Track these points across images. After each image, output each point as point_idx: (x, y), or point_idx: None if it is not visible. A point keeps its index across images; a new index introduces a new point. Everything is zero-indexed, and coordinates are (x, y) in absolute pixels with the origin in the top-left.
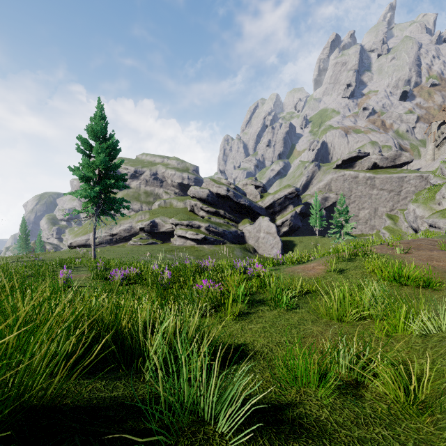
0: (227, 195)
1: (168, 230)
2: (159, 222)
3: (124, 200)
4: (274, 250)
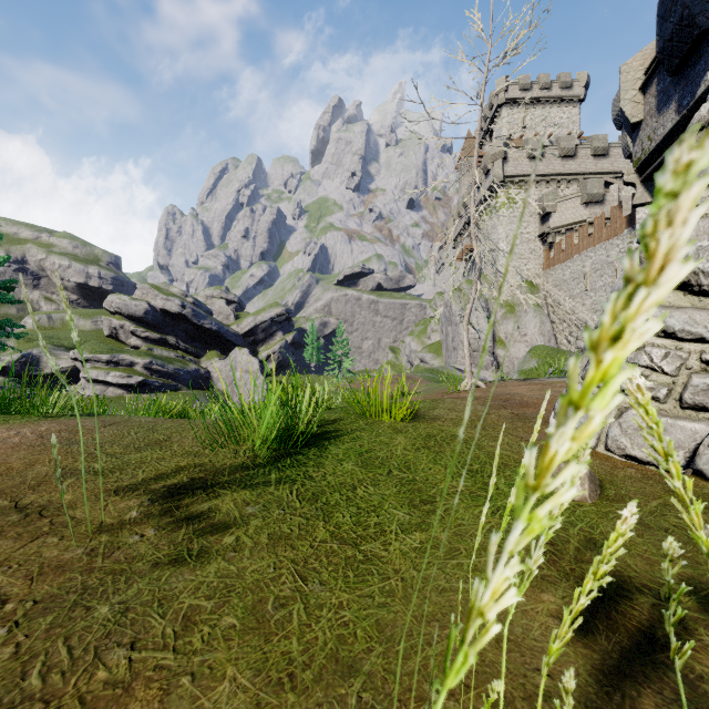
0: (182, 313)
1: (65, 370)
2: (42, 356)
3: (15, 324)
4: (257, 396)
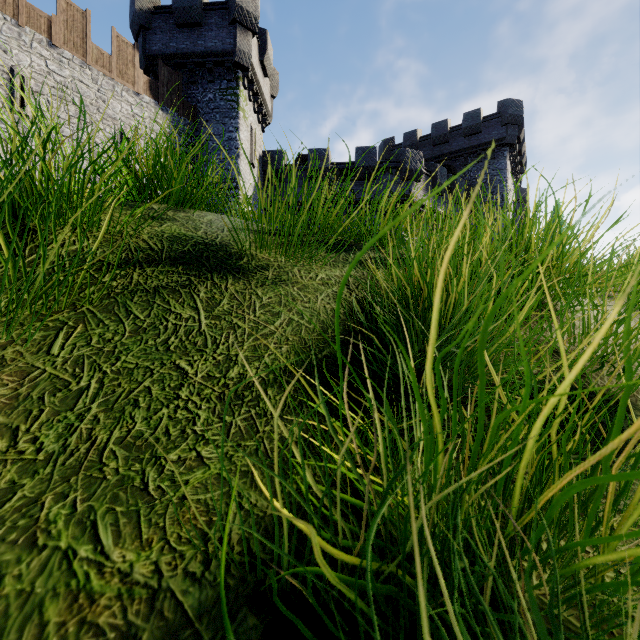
0: None
1: None
2: None
3: None
4: None
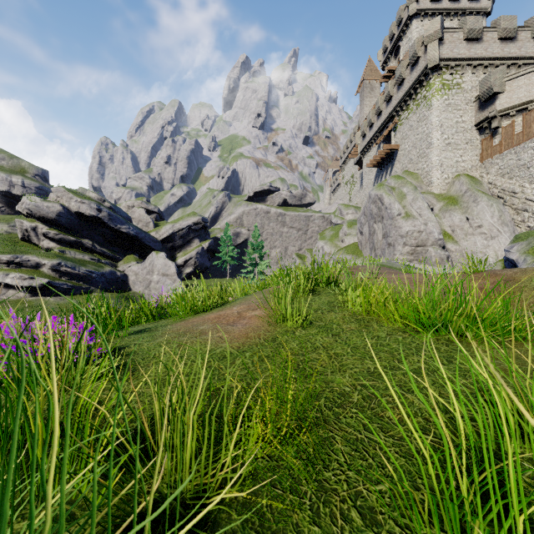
0: (97, 217)
1: None
2: None
3: None
4: None
